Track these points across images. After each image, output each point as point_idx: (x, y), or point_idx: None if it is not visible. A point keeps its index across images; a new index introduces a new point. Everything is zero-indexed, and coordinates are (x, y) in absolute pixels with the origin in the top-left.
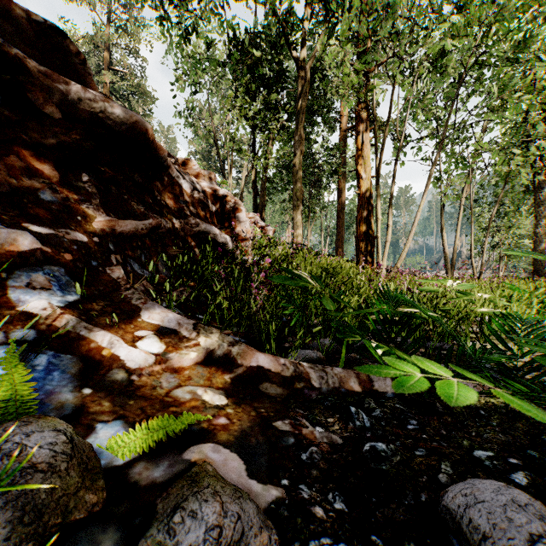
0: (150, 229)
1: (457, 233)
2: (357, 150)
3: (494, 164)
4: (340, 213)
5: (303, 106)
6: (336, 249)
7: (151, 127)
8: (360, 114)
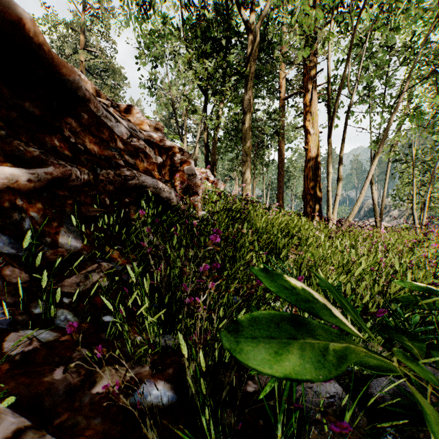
0: (50, 182)
1: (385, 187)
2: (305, 107)
3: (435, 120)
4: (281, 170)
5: (252, 65)
6: (277, 201)
7: (32, 18)
8: (307, 72)
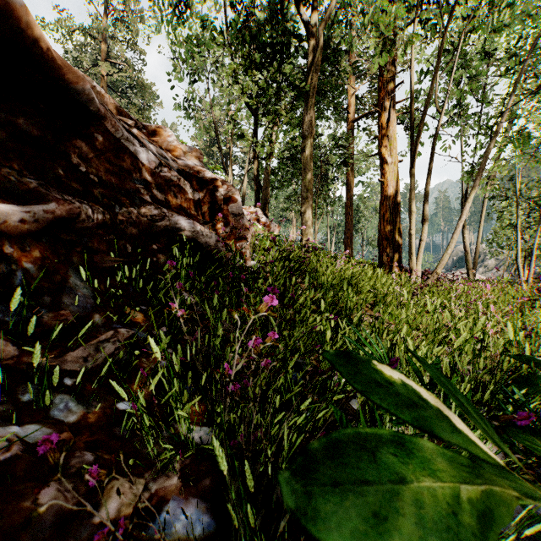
0: (52, 223)
1: (480, 230)
2: (381, 129)
3: None
4: (350, 209)
5: (313, 78)
6: (345, 248)
7: (23, 4)
8: (384, 85)
